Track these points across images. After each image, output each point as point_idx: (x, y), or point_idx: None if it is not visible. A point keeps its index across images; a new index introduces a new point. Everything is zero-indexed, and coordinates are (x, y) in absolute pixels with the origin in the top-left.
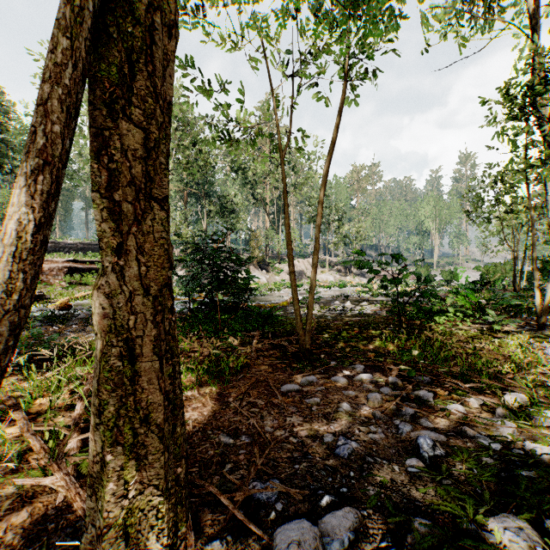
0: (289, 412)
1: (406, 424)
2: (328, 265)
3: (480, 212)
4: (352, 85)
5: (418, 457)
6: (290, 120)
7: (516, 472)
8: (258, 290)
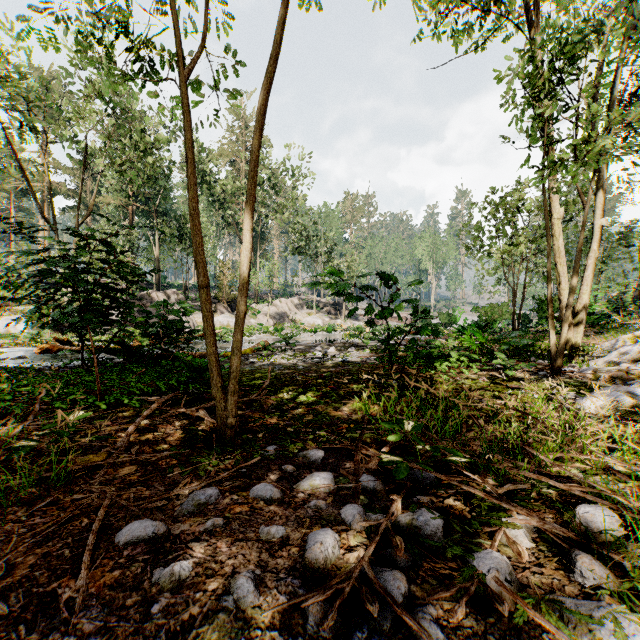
0: None
1: None
2: (316, 306)
3: (480, 245)
4: None
5: None
6: (205, 19)
7: None
8: (218, 335)
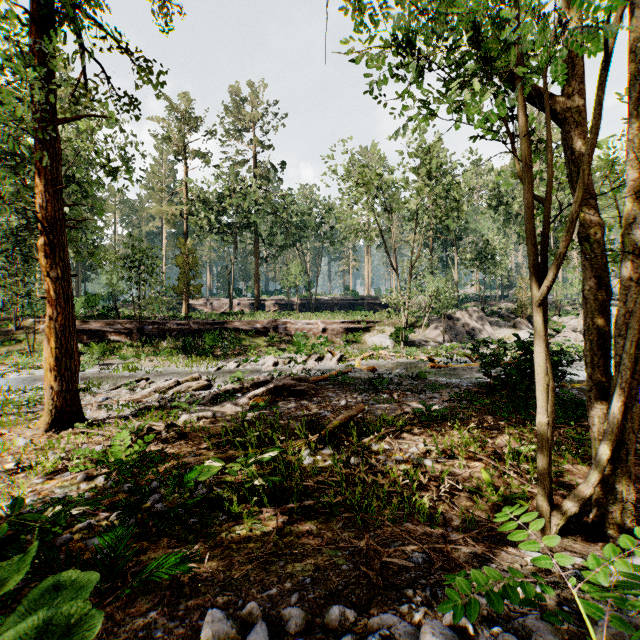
0: None
1: None
2: None
3: None
4: None
5: None
6: None
7: None
8: None
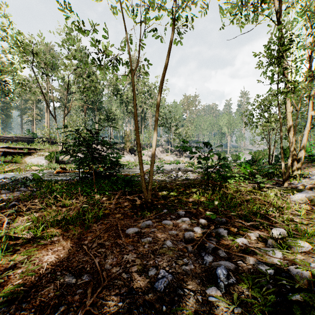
0: (127, 251)
1: (209, 255)
2: (170, 151)
3: (252, 122)
4: (178, 31)
5: (216, 286)
6: (139, 52)
7: (289, 298)
8: (127, 166)
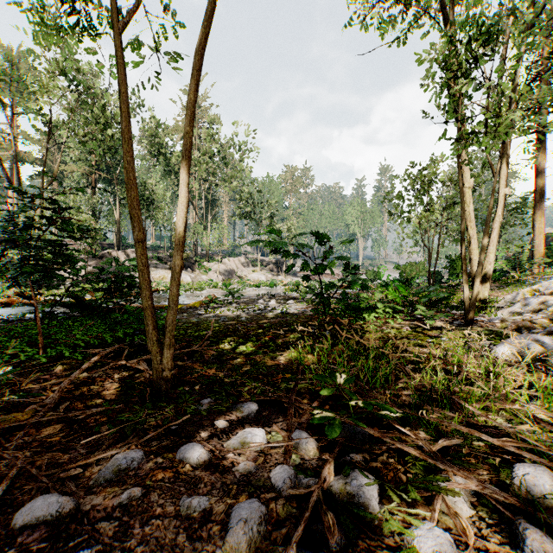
0: None
1: None
2: (260, 264)
3: (401, 211)
4: None
5: None
6: None
7: None
8: None
